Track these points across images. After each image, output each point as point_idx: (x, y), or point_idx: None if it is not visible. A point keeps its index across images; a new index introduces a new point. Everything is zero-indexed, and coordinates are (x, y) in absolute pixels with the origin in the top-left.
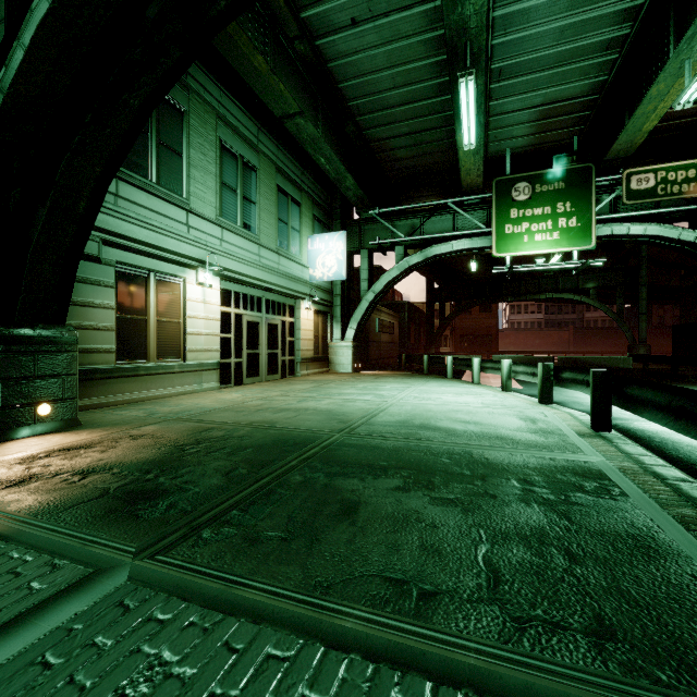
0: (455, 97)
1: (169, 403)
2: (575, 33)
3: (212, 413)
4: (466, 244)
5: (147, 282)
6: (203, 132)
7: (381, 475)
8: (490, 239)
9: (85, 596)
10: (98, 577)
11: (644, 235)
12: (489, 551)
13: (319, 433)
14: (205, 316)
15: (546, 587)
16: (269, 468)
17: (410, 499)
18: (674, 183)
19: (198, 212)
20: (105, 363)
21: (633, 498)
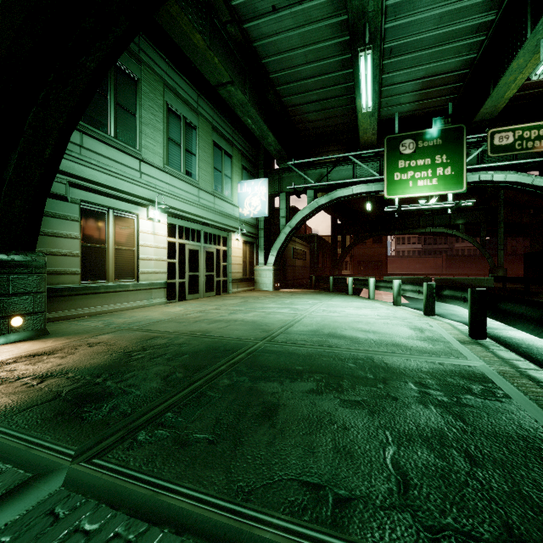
0: (356, 69)
1: (124, 315)
2: (451, 18)
3: (158, 323)
4: (363, 188)
5: (107, 217)
6: (152, 97)
7: (297, 378)
8: (382, 184)
9: (19, 503)
10: (35, 482)
11: (504, 181)
12: (396, 453)
13: (245, 341)
14: (154, 245)
15: (452, 492)
16: (202, 372)
17: (322, 401)
18: (529, 140)
19: (149, 161)
20: (71, 283)
21: (516, 400)
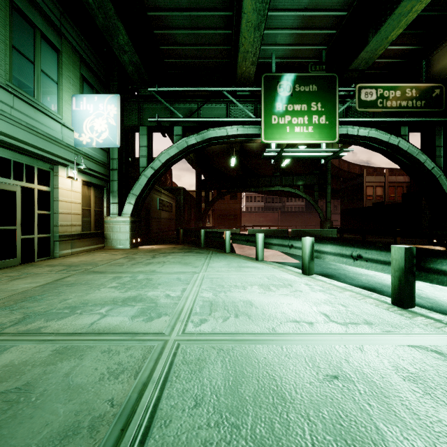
0: None
1: None
2: None
3: None
4: (239, 130)
5: None
6: None
7: None
8: (258, 128)
9: None
10: None
11: (366, 137)
12: None
13: None
14: None
15: None
16: None
17: None
18: (388, 99)
19: None
20: None
21: None
